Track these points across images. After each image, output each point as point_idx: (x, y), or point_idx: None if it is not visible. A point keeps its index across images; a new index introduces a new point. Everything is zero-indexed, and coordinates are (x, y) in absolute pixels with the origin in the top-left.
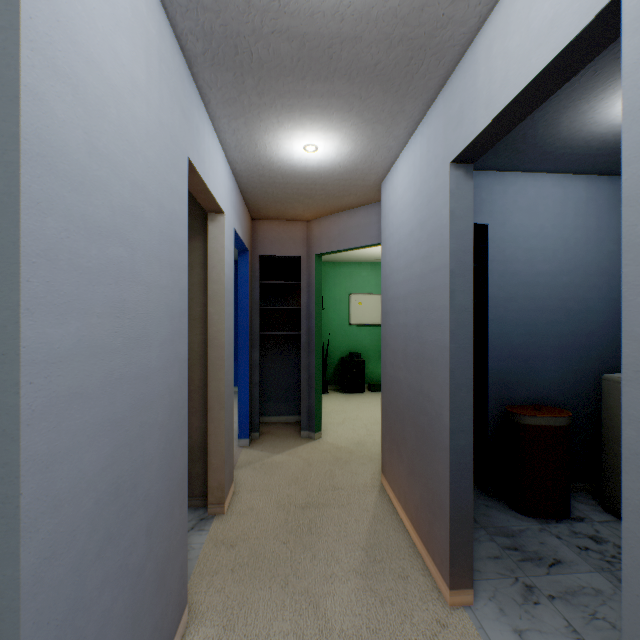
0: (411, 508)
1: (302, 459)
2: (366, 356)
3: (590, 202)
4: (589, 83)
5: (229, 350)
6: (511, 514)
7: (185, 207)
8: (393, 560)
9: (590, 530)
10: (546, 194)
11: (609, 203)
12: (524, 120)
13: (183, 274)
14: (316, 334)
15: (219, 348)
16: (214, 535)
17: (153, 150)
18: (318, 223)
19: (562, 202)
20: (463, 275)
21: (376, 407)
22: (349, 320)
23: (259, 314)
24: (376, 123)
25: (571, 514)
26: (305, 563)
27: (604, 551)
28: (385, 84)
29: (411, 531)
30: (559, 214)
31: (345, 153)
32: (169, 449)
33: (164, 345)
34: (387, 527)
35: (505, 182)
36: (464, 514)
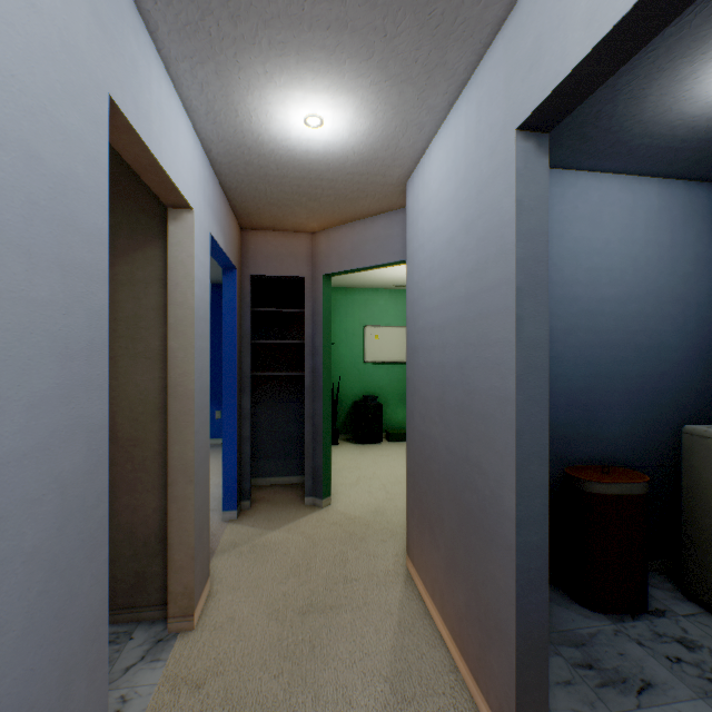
0: (451, 615)
1: (305, 537)
2: (384, 399)
3: (663, 212)
4: (702, 29)
5: (201, 400)
6: (575, 610)
7: (103, 176)
8: (429, 697)
9: (676, 630)
10: (612, 200)
11: (685, 214)
12: (603, 89)
13: (98, 285)
14: (323, 375)
15: (185, 398)
16: (173, 669)
17: (5, 42)
18: (326, 235)
19: (631, 211)
20: (534, 294)
21: (396, 461)
22: (364, 357)
23: (251, 350)
24: (405, 83)
25: (648, 606)
26: (304, 711)
27: (701, 663)
28: (422, 10)
29: (451, 647)
30: (627, 226)
31: (361, 132)
32: (57, 588)
33: (42, 407)
34: (418, 640)
35: (563, 183)
36: (535, 642)
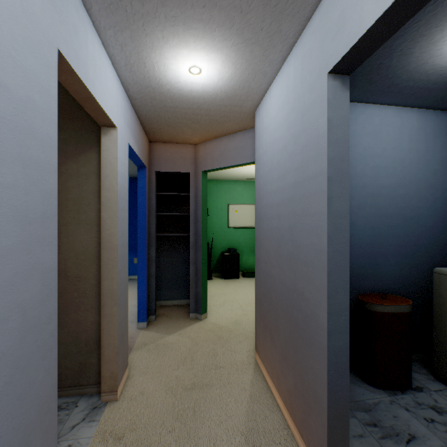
0: (284, 391)
1: (190, 339)
2: (241, 251)
3: (420, 130)
4: None
5: (123, 251)
6: (364, 387)
7: (53, 102)
8: (270, 446)
9: (430, 400)
10: (388, 122)
11: (434, 131)
12: (383, 48)
13: (49, 175)
14: (202, 235)
15: (112, 250)
16: (103, 426)
17: None
18: (204, 146)
19: (400, 129)
20: (340, 182)
21: (249, 290)
22: (228, 224)
23: (156, 219)
24: (254, 44)
25: (411, 384)
26: None
27: None
28: None
29: (284, 412)
30: (397, 139)
31: (226, 77)
32: (19, 379)
33: (8, 256)
34: (263, 407)
35: (356, 111)
36: (341, 411)
